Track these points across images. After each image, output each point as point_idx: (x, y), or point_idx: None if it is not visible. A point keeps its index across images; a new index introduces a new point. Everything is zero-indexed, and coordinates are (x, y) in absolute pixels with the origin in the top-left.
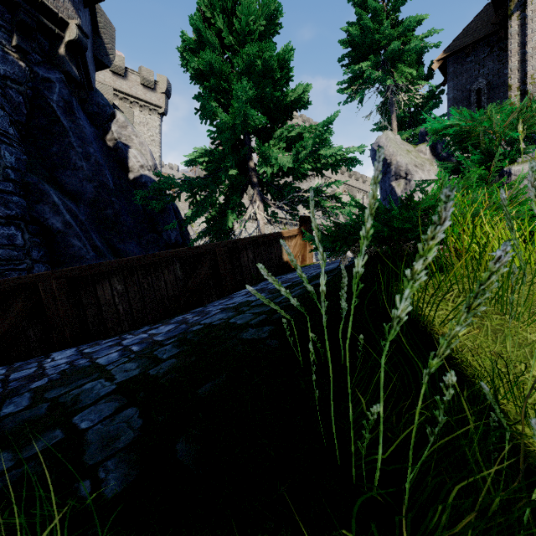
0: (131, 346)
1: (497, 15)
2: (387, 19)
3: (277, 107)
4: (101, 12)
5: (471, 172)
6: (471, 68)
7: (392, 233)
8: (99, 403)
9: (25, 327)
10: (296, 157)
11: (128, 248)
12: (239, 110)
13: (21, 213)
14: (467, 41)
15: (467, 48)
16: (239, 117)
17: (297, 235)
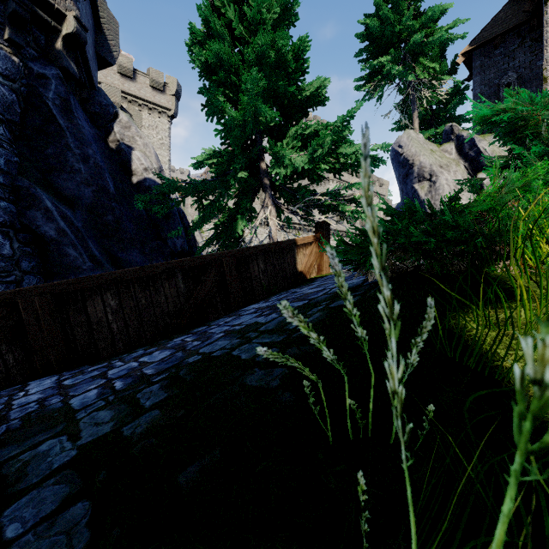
0: (115, 380)
1: (530, 2)
2: (408, 10)
3: (291, 103)
4: (104, 7)
5: (536, 167)
6: (500, 61)
7: (440, 244)
8: (45, 484)
9: (3, 351)
10: (311, 156)
11: (130, 257)
12: (249, 105)
13: (10, 220)
14: (496, 32)
15: (496, 39)
16: (248, 113)
17: (313, 243)
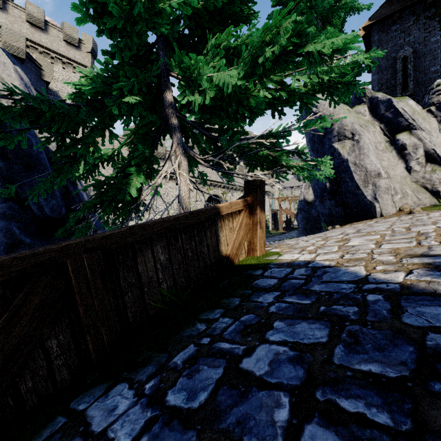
0: None
1: None
2: None
3: (210, 4)
4: None
5: None
6: (397, 36)
7: None
8: None
9: None
10: (249, 67)
11: None
12: None
13: None
14: (394, 8)
15: (394, 15)
16: None
17: (242, 210)
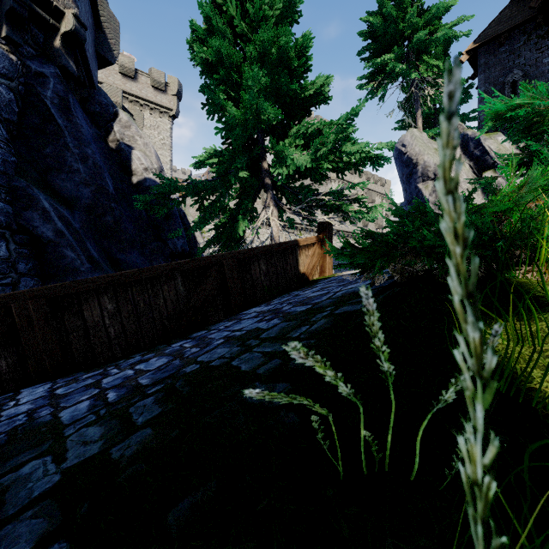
0: (109, 390)
1: None
2: (411, 8)
3: (293, 101)
4: (104, 5)
5: None
6: (505, 58)
7: None
8: (22, 517)
9: None
10: (314, 155)
11: (129, 258)
12: (250, 103)
13: (6, 221)
14: (501, 29)
15: (501, 36)
16: (249, 111)
17: (315, 244)
